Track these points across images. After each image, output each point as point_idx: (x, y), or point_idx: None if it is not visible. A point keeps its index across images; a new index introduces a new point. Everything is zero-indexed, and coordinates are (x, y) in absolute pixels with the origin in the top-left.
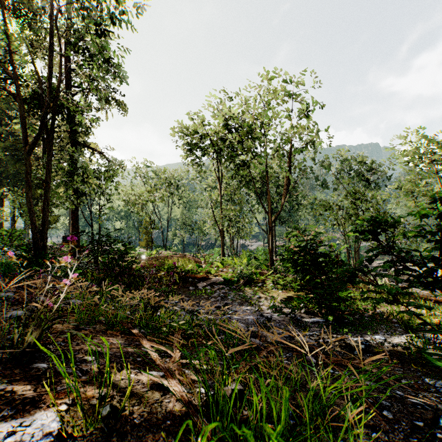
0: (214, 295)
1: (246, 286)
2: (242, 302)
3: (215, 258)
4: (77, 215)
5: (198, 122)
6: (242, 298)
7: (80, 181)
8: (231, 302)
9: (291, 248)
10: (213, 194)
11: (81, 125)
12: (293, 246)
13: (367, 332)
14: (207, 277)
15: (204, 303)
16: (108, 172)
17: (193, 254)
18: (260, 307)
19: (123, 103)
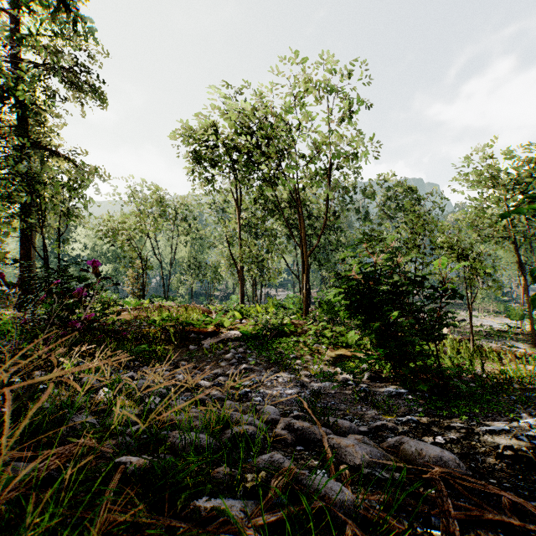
0: (226, 357)
1: (275, 341)
2: (270, 366)
3: (230, 307)
4: (30, 249)
5: (208, 123)
6: (270, 360)
7: (23, 190)
8: (252, 367)
9: (348, 275)
10: (229, 222)
11: (31, 111)
12: (351, 274)
13: (493, 410)
14: (217, 330)
15: (174, 371)
16: (73, 182)
17: (203, 305)
18: (298, 373)
19: (101, 91)
